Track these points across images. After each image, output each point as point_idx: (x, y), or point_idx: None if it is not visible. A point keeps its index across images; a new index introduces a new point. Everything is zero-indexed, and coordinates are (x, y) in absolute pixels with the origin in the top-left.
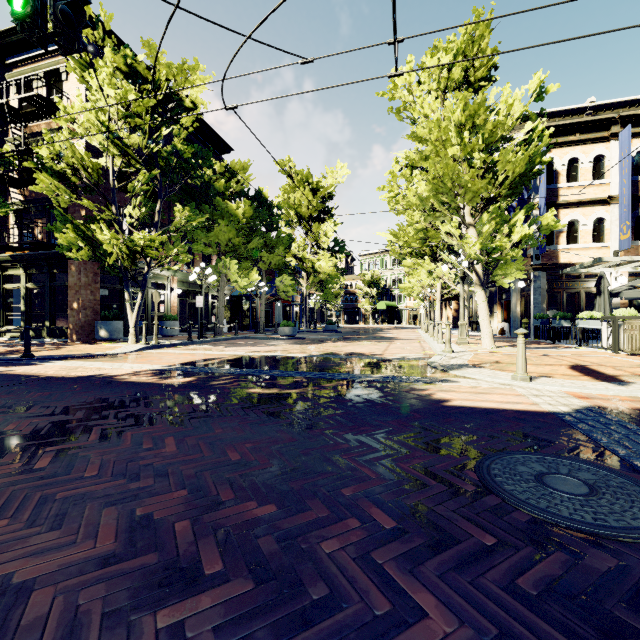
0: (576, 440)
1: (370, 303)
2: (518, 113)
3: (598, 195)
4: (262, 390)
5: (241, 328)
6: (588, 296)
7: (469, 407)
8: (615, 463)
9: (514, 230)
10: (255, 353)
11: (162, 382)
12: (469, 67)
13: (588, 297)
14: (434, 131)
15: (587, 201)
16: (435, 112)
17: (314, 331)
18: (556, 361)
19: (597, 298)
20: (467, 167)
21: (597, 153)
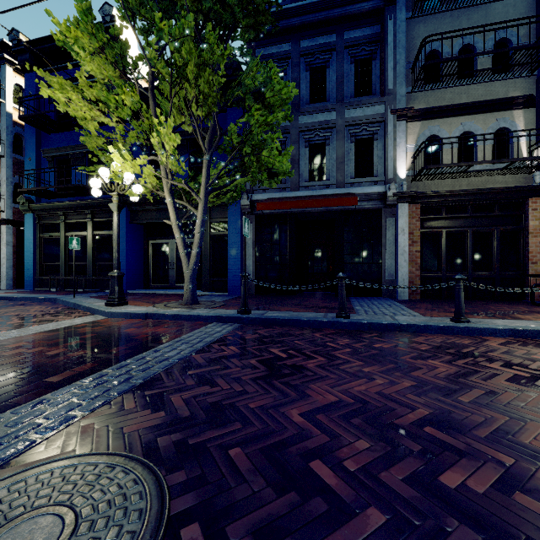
0: None
1: None
2: None
3: None
4: None
5: None
6: None
7: None
8: None
9: None
10: None
11: None
12: None
13: None
14: None
15: None
16: None
17: None
18: None
19: None
20: None
21: None
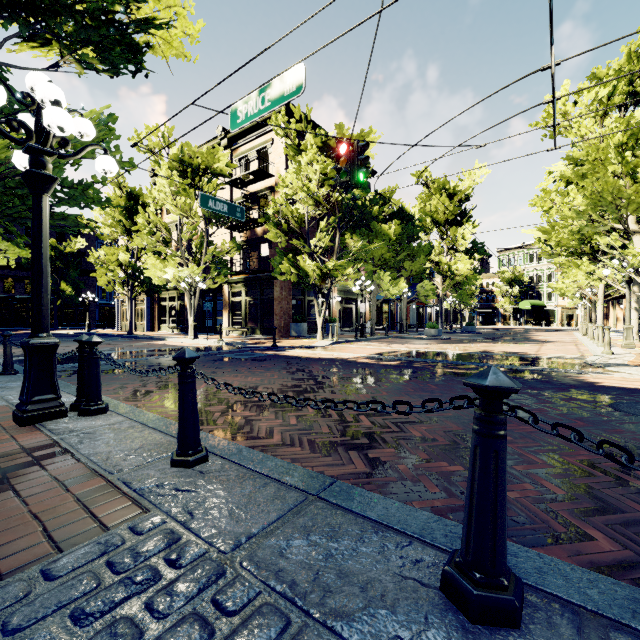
0: None
1: (510, 302)
2: None
3: None
4: (453, 370)
5: (382, 329)
6: None
7: (616, 386)
8: None
9: None
10: (419, 349)
11: (382, 363)
12: (632, 89)
13: None
14: (591, 153)
15: None
16: (593, 133)
17: (452, 332)
18: None
19: None
20: (630, 181)
21: None
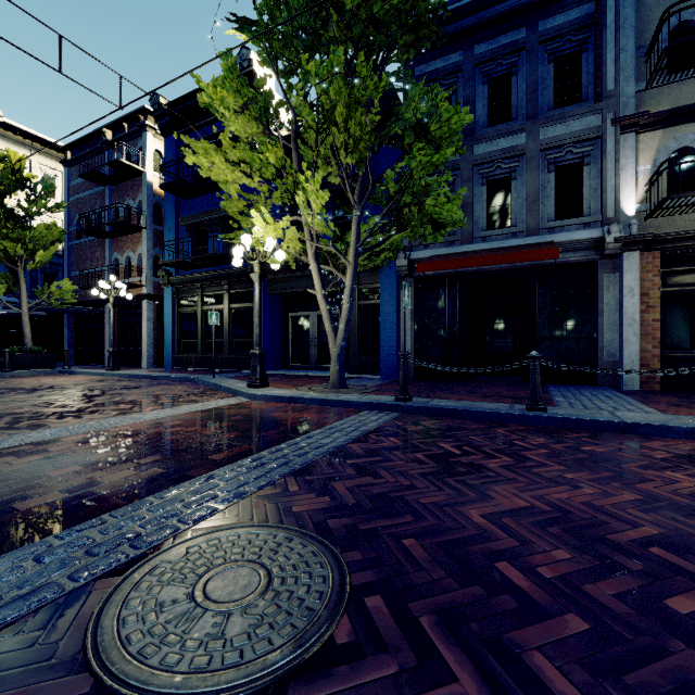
0: None
1: None
2: None
3: None
4: None
5: None
6: None
7: None
8: (45, 620)
9: None
10: None
11: None
12: None
13: None
14: None
15: None
16: None
17: None
18: None
19: None
20: None
21: None
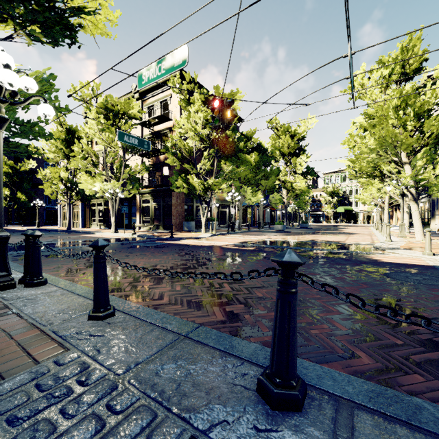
0: (434, 272)
1: (331, 208)
2: None
3: None
4: None
5: (246, 225)
6: None
7: (390, 262)
8: None
9: (436, 167)
10: (269, 239)
11: (243, 248)
12: (403, 71)
13: None
14: (379, 111)
15: None
16: (380, 98)
17: (293, 227)
18: None
19: None
20: (402, 130)
21: None
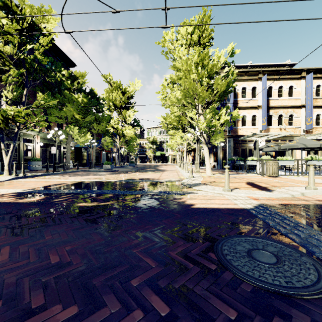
0: (260, 225)
1: (152, 152)
2: (222, 61)
3: (254, 105)
4: (87, 204)
5: (81, 165)
6: (249, 150)
7: (205, 208)
8: (282, 238)
9: (221, 117)
10: (87, 180)
11: (18, 201)
12: (201, 35)
13: (249, 150)
14: (184, 65)
15: (249, 107)
16: (185, 56)
17: (123, 167)
18: (240, 180)
19: (254, 151)
20: (200, 85)
21: (253, 86)
